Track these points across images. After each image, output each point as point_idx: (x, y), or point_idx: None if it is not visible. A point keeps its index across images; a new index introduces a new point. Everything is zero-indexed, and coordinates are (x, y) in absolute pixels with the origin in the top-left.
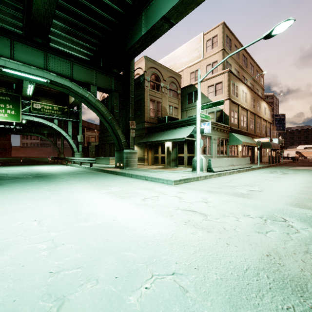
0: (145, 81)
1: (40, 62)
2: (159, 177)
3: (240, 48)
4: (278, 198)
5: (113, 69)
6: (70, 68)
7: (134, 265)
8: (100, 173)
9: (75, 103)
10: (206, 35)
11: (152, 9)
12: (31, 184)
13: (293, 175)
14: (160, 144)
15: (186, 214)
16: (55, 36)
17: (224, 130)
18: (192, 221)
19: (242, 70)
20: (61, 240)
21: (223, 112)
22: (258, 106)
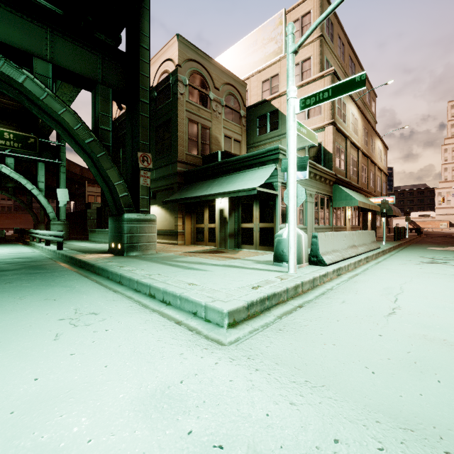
0: (178, 83)
1: None
2: (183, 293)
3: None
4: None
5: (97, 34)
6: None
7: None
8: (52, 269)
9: (46, 126)
10: (291, 14)
11: None
12: None
13: None
14: (207, 204)
15: None
16: None
17: (326, 180)
18: None
19: None
20: None
21: (322, 148)
22: (372, 145)
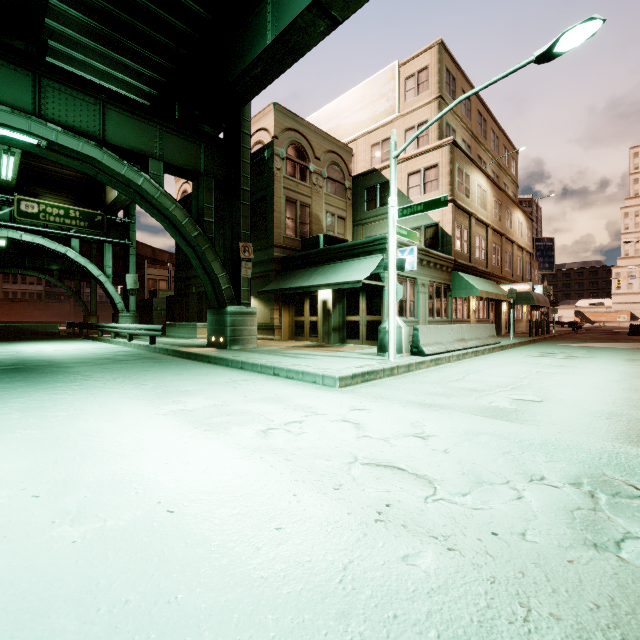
0: (274, 157)
1: (23, 98)
2: (304, 370)
3: (484, 84)
4: (589, 420)
5: (202, 126)
6: (100, 116)
7: None
8: (170, 359)
9: (119, 202)
10: (405, 67)
11: None
12: None
13: (589, 361)
14: (308, 295)
15: (379, 479)
16: (65, 43)
17: (442, 267)
18: (398, 506)
19: (477, 143)
20: None
21: (440, 229)
22: (508, 219)
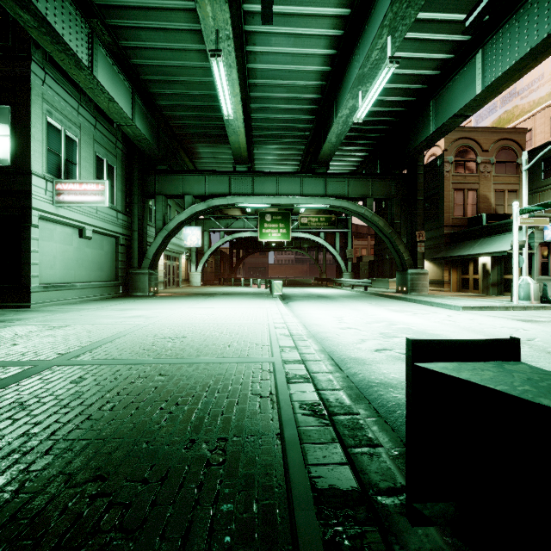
0: (444, 164)
1: (321, 189)
2: (445, 303)
3: None
4: None
5: (393, 172)
6: (346, 185)
7: (395, 324)
8: (377, 297)
9: None
10: None
11: (442, 99)
12: (323, 300)
13: None
14: (472, 259)
15: (441, 320)
16: None
17: None
18: (441, 322)
19: None
20: (363, 318)
21: None
22: None
